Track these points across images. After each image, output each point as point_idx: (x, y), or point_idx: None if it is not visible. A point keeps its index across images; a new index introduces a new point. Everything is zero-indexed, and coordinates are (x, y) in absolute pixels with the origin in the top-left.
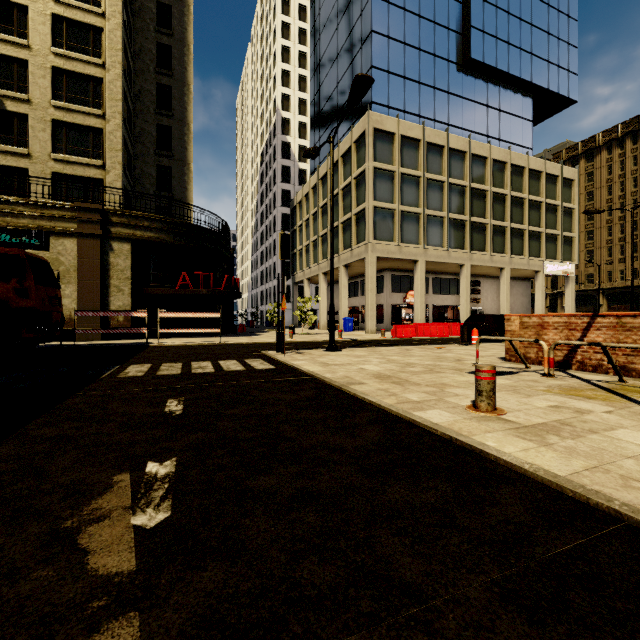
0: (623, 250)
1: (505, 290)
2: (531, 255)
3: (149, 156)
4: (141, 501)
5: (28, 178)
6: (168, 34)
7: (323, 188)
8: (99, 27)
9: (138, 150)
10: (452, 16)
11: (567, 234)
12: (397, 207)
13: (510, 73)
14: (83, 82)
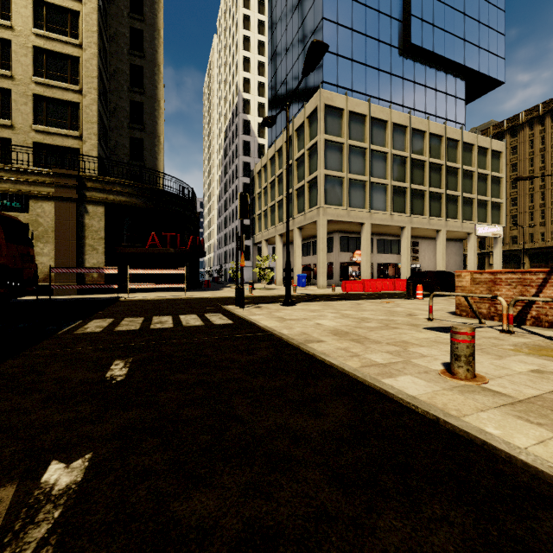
0: (544, 215)
1: (441, 250)
2: (464, 219)
3: (123, 129)
4: (4, 552)
5: (11, 147)
6: (140, 20)
7: (279, 159)
8: (76, 11)
9: (113, 124)
10: (394, 6)
11: (496, 200)
12: (346, 175)
13: (445, 57)
14: (62, 60)
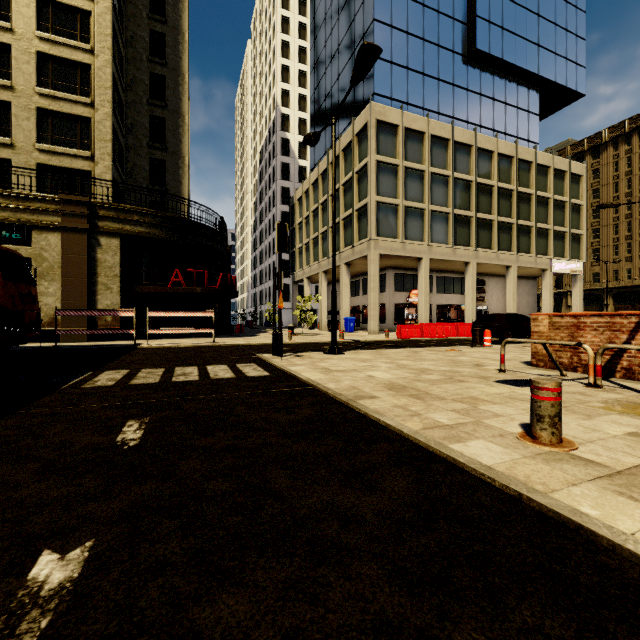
0: (630, 248)
1: (512, 289)
2: (538, 253)
3: (142, 148)
4: None
5: (11, 169)
6: (162, 21)
7: (323, 184)
8: (87, 11)
9: (130, 142)
10: (457, 5)
11: (575, 231)
12: (401, 202)
13: (517, 65)
14: (70, 68)
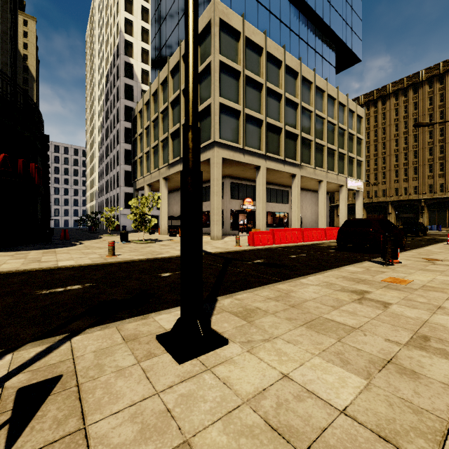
0: (376, 177)
1: (323, 199)
2: (339, 172)
3: None
4: None
5: None
6: None
7: (164, 93)
8: None
9: None
10: None
11: (359, 158)
12: (242, 109)
13: (324, 20)
14: None
